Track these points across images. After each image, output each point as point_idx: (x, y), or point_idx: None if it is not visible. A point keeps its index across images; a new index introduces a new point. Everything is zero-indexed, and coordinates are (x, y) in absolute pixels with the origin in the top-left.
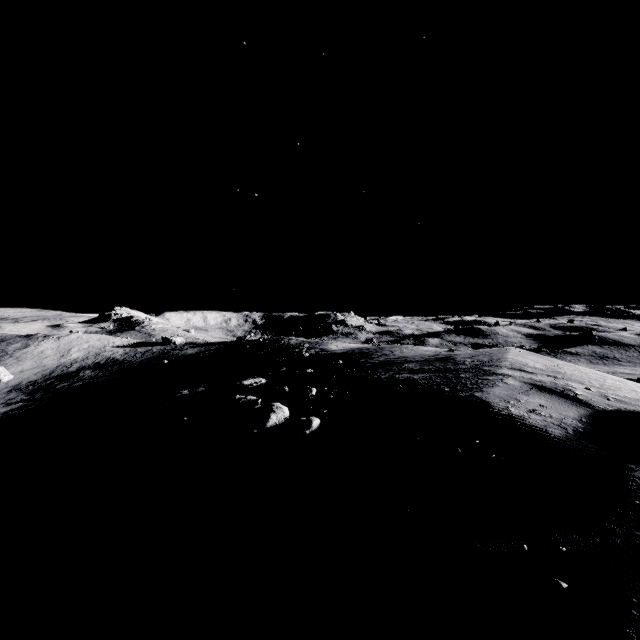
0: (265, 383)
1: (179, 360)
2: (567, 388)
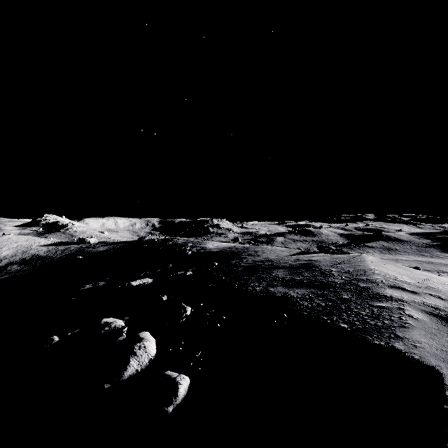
0: (150, 284)
1: (91, 256)
2: None
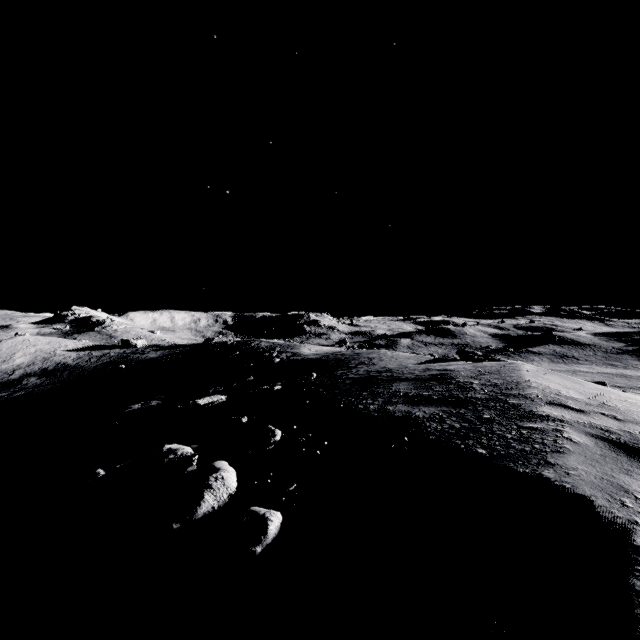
0: (223, 403)
1: (139, 365)
2: None
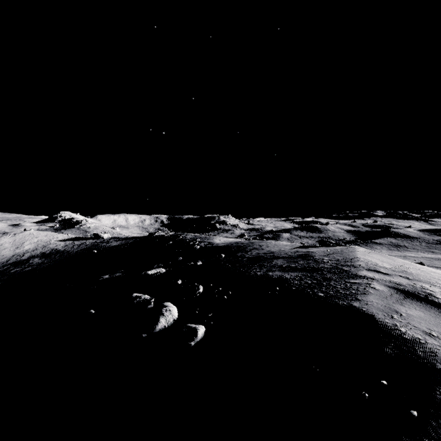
0: (164, 273)
1: (105, 250)
2: (427, 292)
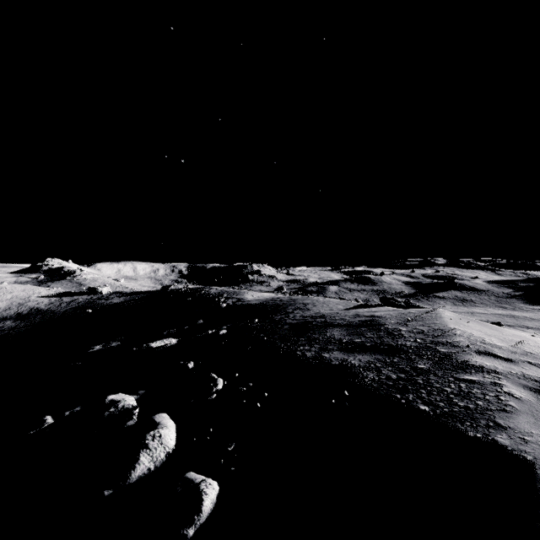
0: (173, 346)
1: (103, 309)
2: None
